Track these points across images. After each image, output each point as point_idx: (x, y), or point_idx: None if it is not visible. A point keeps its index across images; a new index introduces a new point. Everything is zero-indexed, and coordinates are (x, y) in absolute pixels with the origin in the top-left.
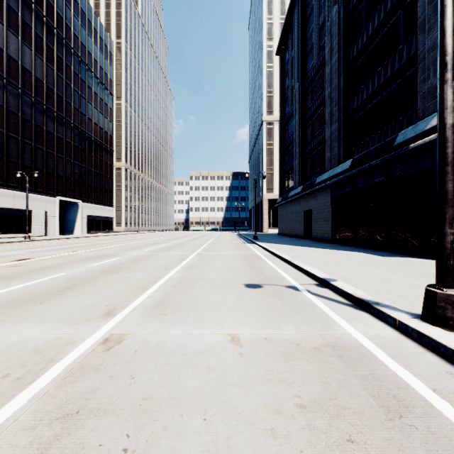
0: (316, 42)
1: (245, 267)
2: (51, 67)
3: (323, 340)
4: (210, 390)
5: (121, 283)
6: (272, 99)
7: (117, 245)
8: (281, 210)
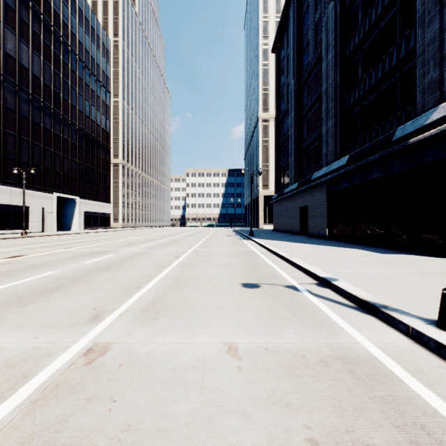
0: (312, 38)
1: (242, 264)
2: (48, 65)
3: (330, 350)
4: (203, 418)
5: (113, 282)
6: (267, 97)
7: (113, 241)
8: (277, 206)
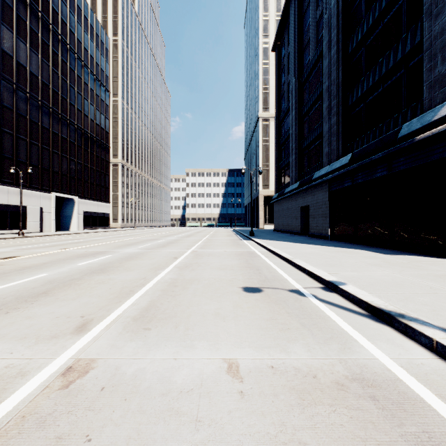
0: (313, 36)
1: (242, 266)
2: (46, 63)
3: (346, 369)
4: None
5: (105, 286)
6: (267, 96)
7: (111, 241)
8: (278, 206)
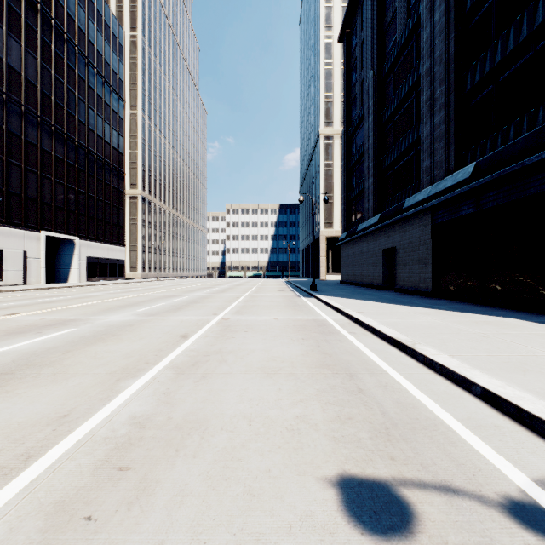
0: (402, 4)
1: (314, 362)
2: (33, 55)
3: None
4: None
5: None
6: (331, 106)
7: (105, 299)
8: (346, 249)
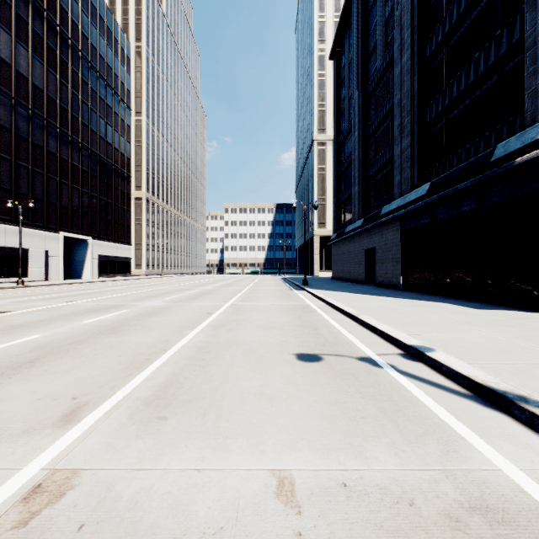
0: (381, 38)
1: (295, 324)
2: (53, 73)
3: (457, 489)
4: None
5: (114, 352)
6: (324, 114)
7: (130, 292)
8: (337, 249)
